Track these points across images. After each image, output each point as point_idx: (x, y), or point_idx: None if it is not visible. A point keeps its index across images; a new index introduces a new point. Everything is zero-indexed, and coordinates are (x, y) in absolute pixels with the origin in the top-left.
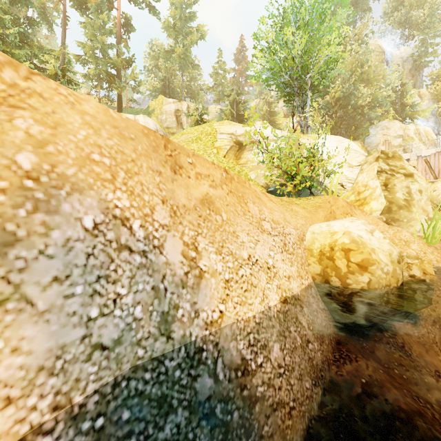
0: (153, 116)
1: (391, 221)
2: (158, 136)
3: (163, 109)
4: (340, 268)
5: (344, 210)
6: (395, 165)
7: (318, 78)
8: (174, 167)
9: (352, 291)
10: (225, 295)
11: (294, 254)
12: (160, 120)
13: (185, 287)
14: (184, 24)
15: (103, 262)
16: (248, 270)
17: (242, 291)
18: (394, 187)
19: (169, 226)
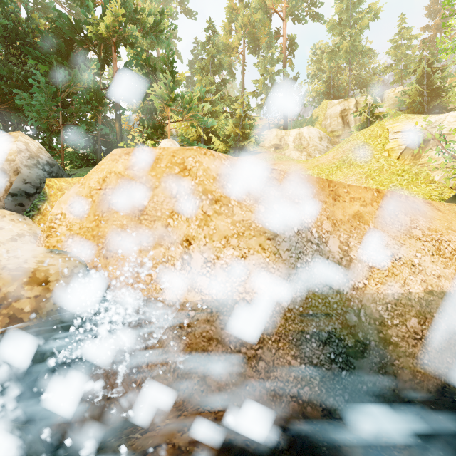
0: (316, 124)
1: None
2: (324, 180)
3: (327, 113)
4: None
5: None
6: None
7: None
8: (334, 197)
9: None
10: (368, 275)
11: (452, 259)
12: (323, 126)
13: (340, 265)
14: (351, 12)
15: (301, 246)
16: (390, 263)
17: (383, 275)
18: None
19: (331, 232)
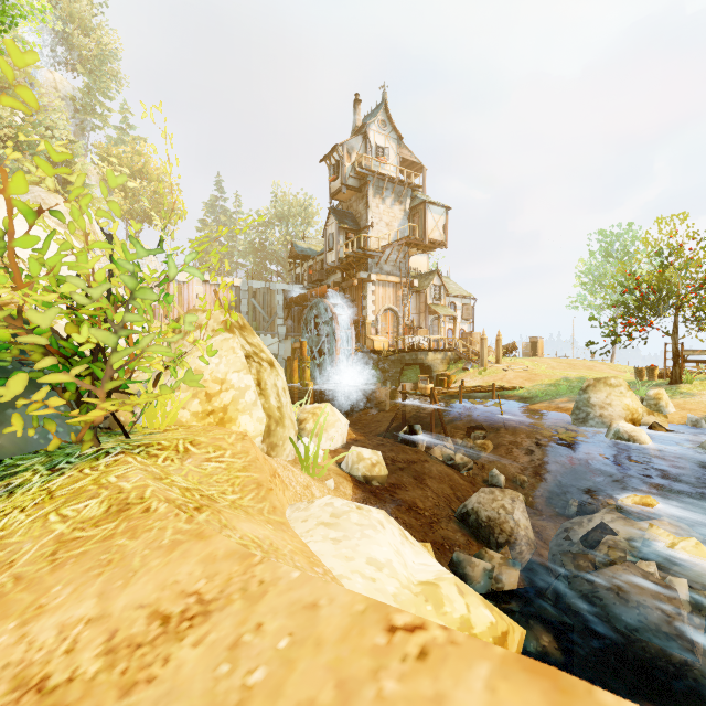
0: None
1: (271, 450)
2: None
3: None
4: None
5: (269, 468)
6: (255, 344)
7: None
8: None
9: None
10: None
11: None
12: None
13: None
14: None
15: None
16: None
17: None
18: (267, 386)
19: None
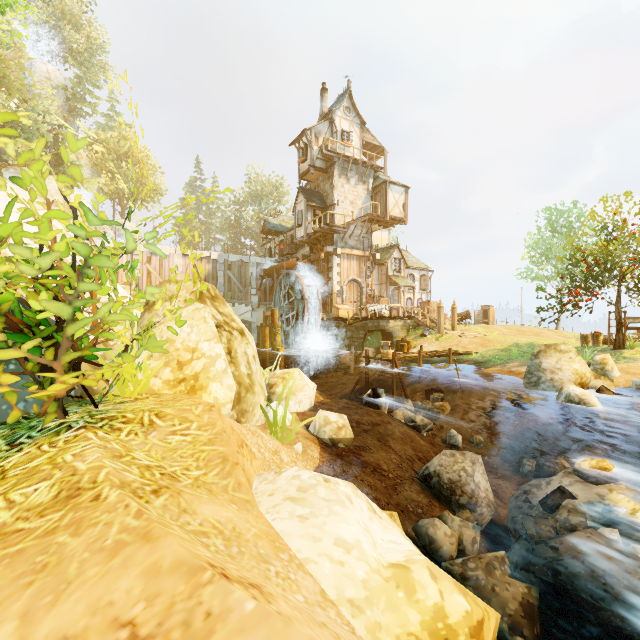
0: None
1: (241, 416)
2: None
3: None
4: None
5: (237, 438)
6: (226, 314)
7: None
8: None
9: None
10: None
11: None
12: None
13: None
14: None
15: None
16: None
17: None
18: (237, 354)
19: None
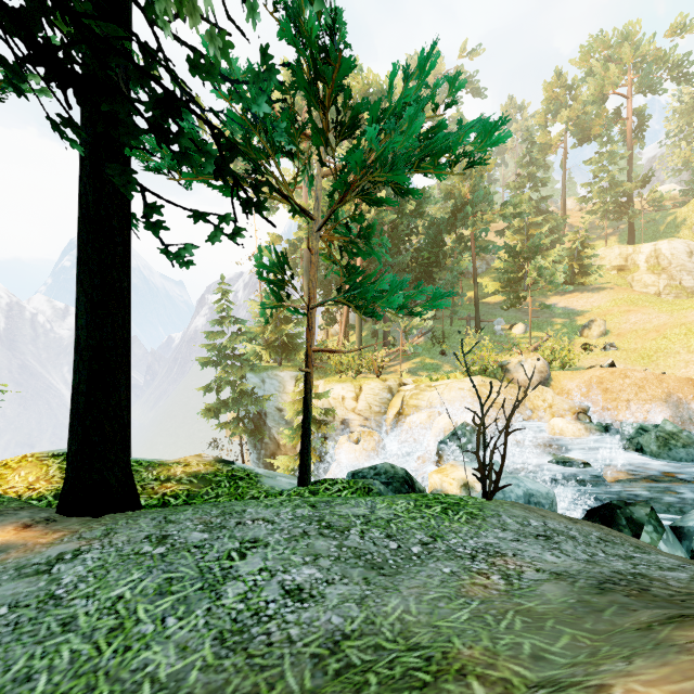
0: (683, 230)
1: None
2: (688, 378)
3: None
4: None
5: None
6: None
7: None
8: (693, 386)
9: None
10: None
11: None
12: None
13: None
14: None
15: (677, 405)
16: None
17: None
18: None
19: (691, 400)
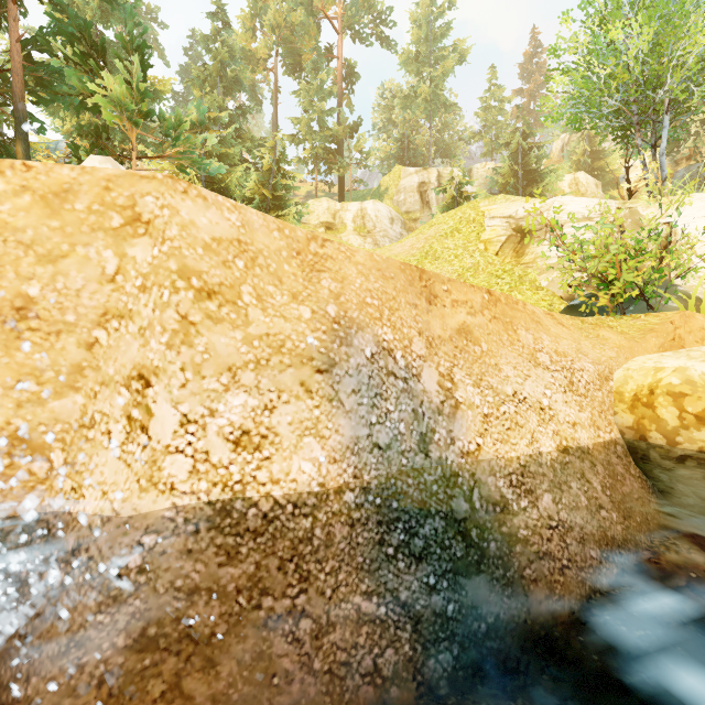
0: (386, 199)
1: None
2: (414, 268)
3: (401, 185)
4: (663, 419)
5: (703, 335)
6: None
7: (688, 86)
8: (429, 298)
9: (683, 454)
10: (483, 429)
11: (587, 397)
12: (396, 202)
13: (441, 415)
14: (432, 46)
15: (378, 383)
16: (512, 407)
17: (504, 428)
18: None
19: (425, 357)
